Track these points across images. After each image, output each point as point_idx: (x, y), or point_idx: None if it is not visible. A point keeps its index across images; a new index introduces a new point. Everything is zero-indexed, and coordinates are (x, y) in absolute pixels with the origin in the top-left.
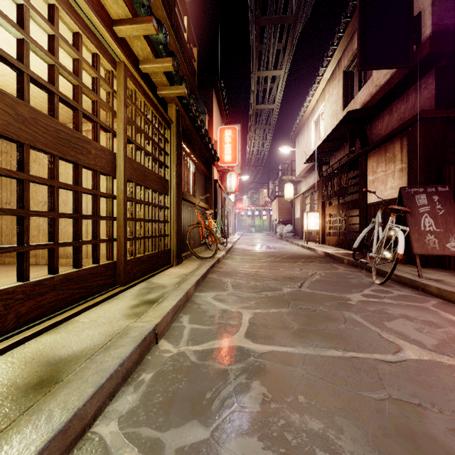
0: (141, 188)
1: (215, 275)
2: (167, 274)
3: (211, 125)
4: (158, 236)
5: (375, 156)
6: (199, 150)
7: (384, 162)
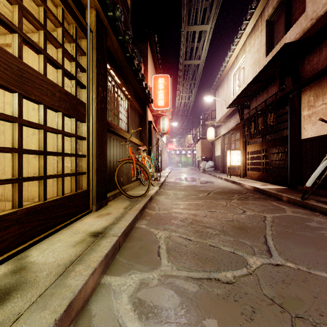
0: (14, 96)
1: (145, 223)
2: (70, 233)
3: (146, 74)
4: (60, 175)
5: (313, 89)
6: (133, 88)
7: (326, 94)
